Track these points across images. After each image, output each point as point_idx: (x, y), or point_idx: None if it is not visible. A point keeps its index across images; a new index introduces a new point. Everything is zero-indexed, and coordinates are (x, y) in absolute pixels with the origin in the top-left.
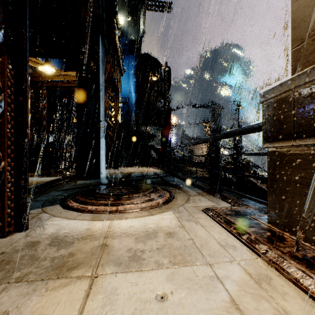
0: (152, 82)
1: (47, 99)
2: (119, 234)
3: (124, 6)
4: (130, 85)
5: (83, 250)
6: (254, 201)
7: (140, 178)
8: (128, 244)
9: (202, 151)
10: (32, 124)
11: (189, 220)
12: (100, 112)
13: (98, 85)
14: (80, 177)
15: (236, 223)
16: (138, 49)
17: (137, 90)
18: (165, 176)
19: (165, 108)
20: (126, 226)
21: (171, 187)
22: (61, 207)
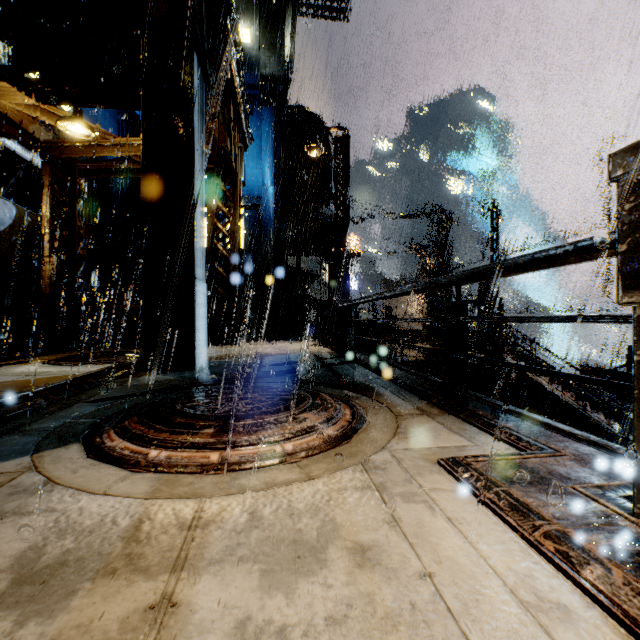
0: (309, 164)
1: (88, 197)
2: (218, 551)
3: (251, 6)
4: (264, 171)
5: (97, 627)
6: (569, 438)
7: (282, 369)
8: (240, 600)
9: (411, 307)
10: (54, 250)
11: (411, 496)
12: (195, 223)
13: (191, 164)
14: (151, 367)
15: (547, 515)
16: (281, 97)
17: (278, 182)
18: (338, 365)
19: (338, 217)
20: (239, 521)
21: (354, 392)
22: (82, 453)
